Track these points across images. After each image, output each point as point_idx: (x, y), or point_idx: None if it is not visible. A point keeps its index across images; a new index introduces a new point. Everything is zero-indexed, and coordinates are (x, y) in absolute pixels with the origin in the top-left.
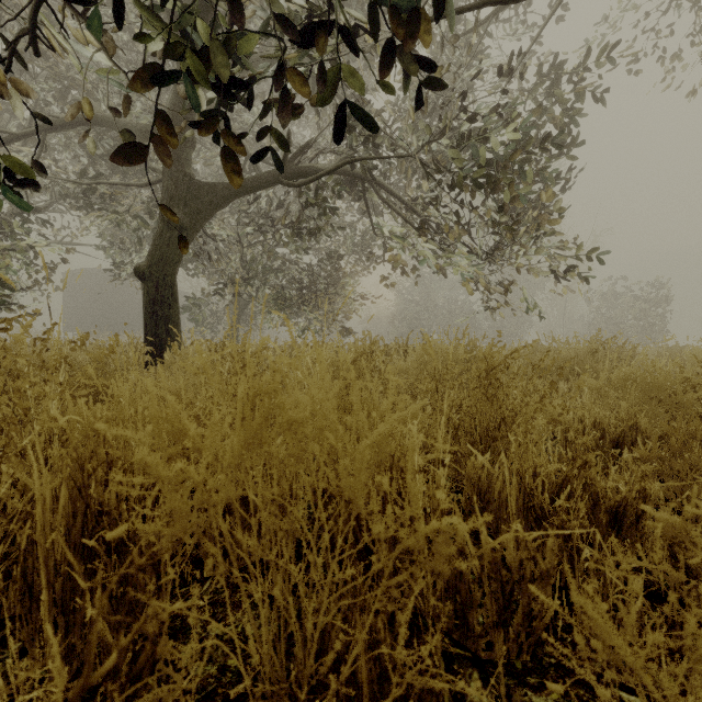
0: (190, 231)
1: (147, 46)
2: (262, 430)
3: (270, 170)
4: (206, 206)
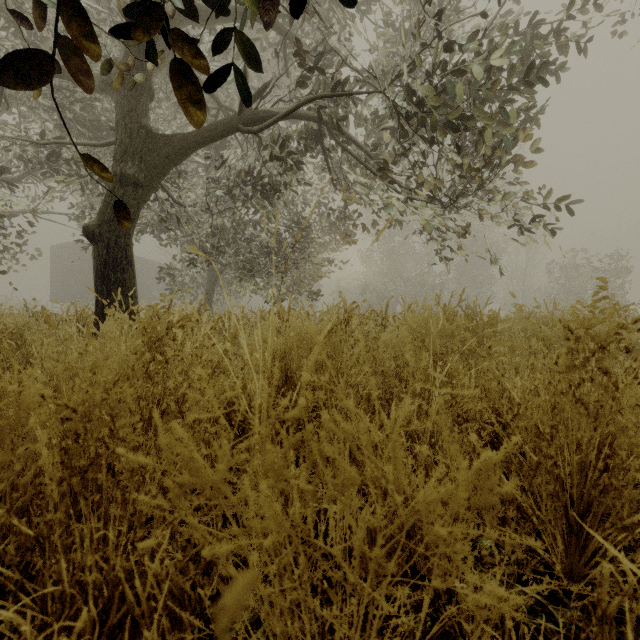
0: (146, 189)
1: None
2: None
3: (235, 124)
4: (164, 161)
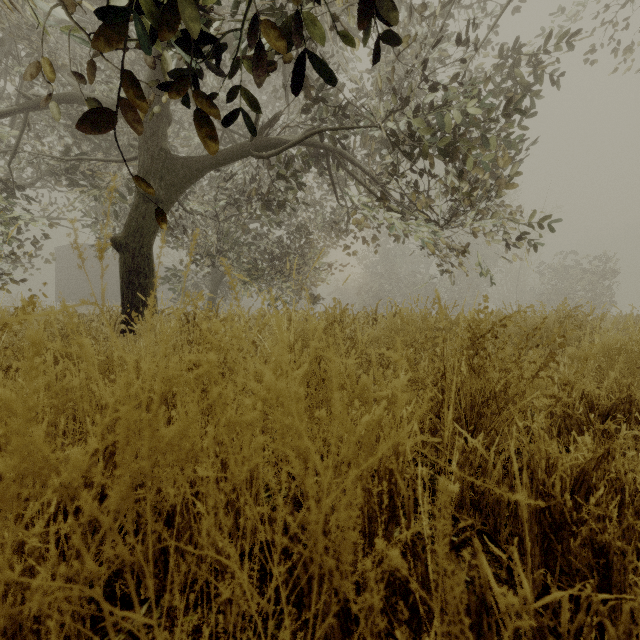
0: (165, 204)
1: (110, 3)
2: (183, 442)
3: (243, 145)
4: (181, 180)
